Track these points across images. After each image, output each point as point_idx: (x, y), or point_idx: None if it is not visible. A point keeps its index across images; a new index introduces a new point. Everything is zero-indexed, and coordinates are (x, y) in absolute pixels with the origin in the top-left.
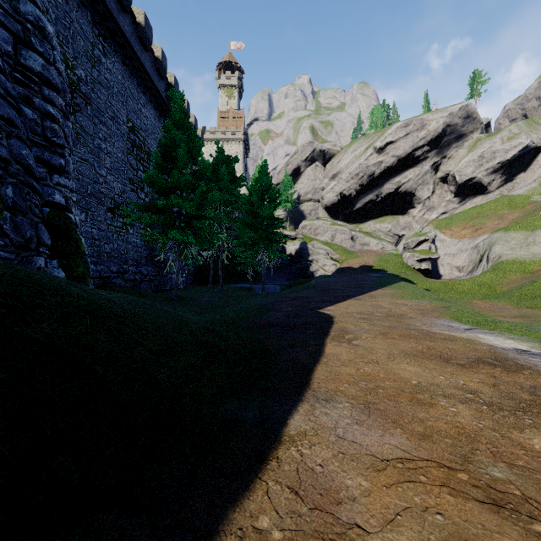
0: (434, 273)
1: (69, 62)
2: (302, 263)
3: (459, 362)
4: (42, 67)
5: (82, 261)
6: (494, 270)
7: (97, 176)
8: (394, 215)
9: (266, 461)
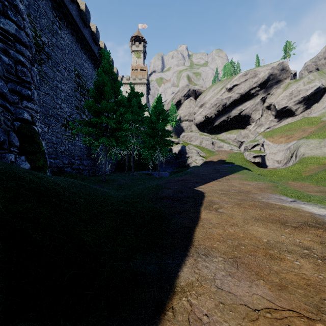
0: (262, 164)
1: (37, 32)
2: (182, 158)
3: (292, 225)
4: (15, 30)
5: (42, 157)
6: (300, 163)
7: (55, 104)
8: (238, 129)
9: (164, 312)
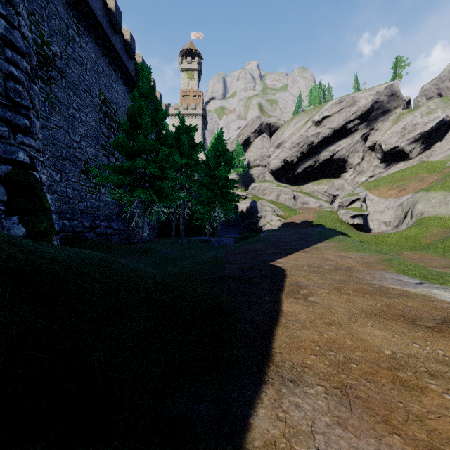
0: (364, 227)
1: (45, 39)
2: (252, 219)
3: (426, 324)
4: (5, 29)
5: (46, 217)
6: (418, 225)
7: (71, 141)
8: (329, 179)
9: None
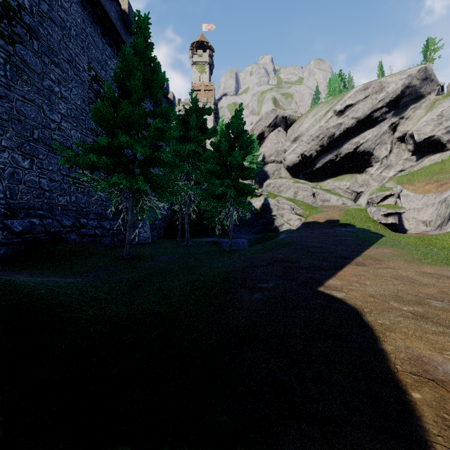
0: (398, 227)
1: None
2: (267, 218)
3: None
4: None
5: None
6: None
7: (48, 120)
8: (352, 174)
9: None
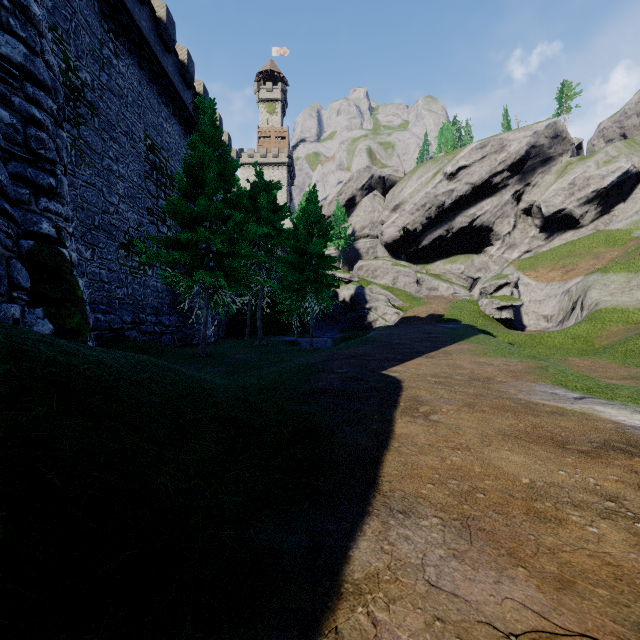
0: (516, 323)
1: (71, 63)
2: (358, 311)
3: (580, 448)
4: (24, 57)
5: (78, 310)
6: (591, 320)
7: (107, 204)
8: (467, 255)
9: (318, 639)
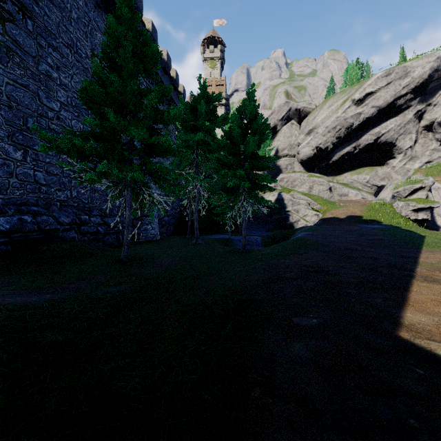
0: (429, 224)
1: None
2: (281, 213)
3: None
4: None
5: None
6: None
7: (44, 108)
8: (372, 167)
9: None
